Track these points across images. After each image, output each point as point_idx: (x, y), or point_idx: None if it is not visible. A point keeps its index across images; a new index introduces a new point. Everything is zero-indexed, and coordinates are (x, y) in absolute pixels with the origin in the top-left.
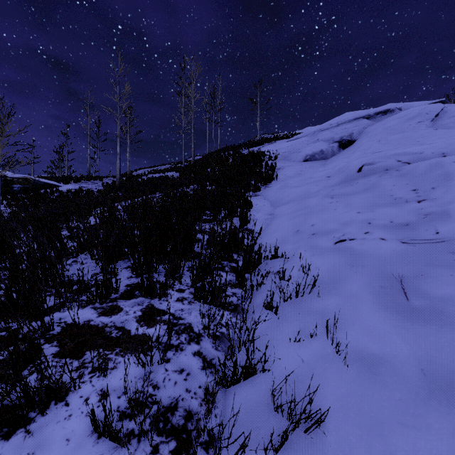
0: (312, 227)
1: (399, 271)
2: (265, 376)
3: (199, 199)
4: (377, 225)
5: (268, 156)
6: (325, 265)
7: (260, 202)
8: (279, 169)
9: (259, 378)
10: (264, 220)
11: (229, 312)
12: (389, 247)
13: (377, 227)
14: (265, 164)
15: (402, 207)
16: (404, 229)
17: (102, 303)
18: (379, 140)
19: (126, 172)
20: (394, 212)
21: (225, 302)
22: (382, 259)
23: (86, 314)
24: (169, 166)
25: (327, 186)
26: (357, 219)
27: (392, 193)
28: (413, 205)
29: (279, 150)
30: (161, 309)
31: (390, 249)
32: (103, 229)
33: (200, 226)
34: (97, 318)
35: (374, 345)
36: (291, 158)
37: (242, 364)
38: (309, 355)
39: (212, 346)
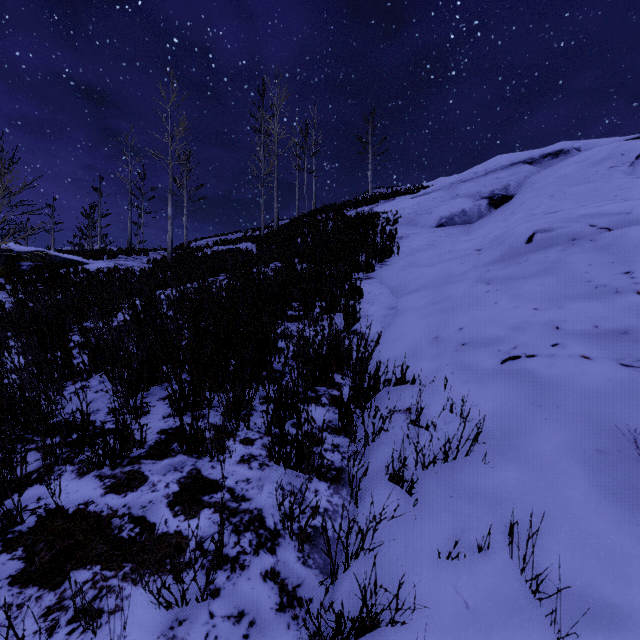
0: (460, 331)
1: (627, 421)
2: (396, 634)
3: (283, 284)
4: (572, 332)
5: (384, 219)
6: (489, 402)
7: (375, 289)
8: (400, 238)
9: (383, 638)
10: (382, 317)
11: (327, 484)
12: (601, 373)
13: (571, 335)
14: (381, 231)
15: (610, 301)
16: (622, 340)
17: (114, 468)
18: (553, 194)
19: (183, 243)
20: (599, 309)
21: (321, 468)
22: (592, 395)
23: (84, 490)
24: (243, 234)
25: (478, 265)
26: (534, 320)
27: (589, 277)
28: (630, 298)
29: (401, 210)
30: (213, 480)
31: (603, 377)
32: (129, 337)
33: (283, 330)
34: (102, 497)
35: (607, 582)
36: (419, 222)
37: (351, 599)
38: (478, 592)
39: (297, 557)
